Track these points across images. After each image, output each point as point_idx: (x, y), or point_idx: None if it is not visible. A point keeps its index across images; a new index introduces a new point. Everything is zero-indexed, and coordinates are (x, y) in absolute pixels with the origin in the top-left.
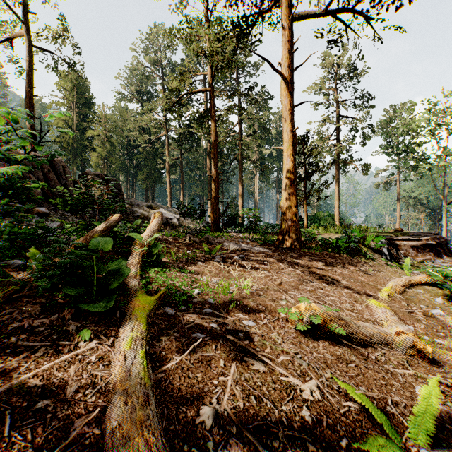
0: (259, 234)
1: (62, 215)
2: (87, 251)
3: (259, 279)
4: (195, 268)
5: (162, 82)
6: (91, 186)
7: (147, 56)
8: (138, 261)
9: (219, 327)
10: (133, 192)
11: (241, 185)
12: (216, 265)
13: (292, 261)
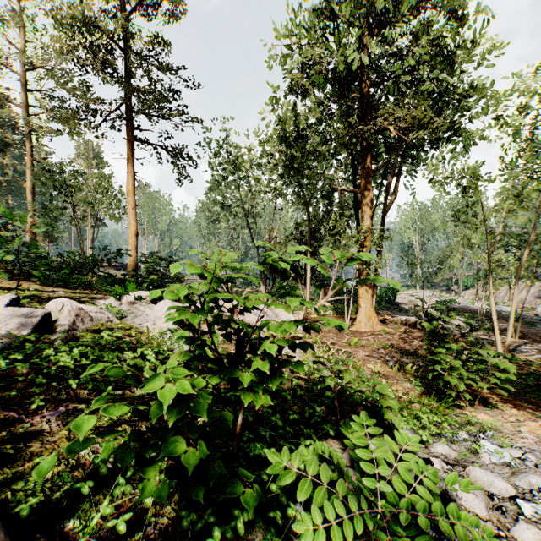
0: None
1: None
2: None
3: None
4: None
5: None
6: None
7: None
8: None
9: None
10: None
11: None
12: None
13: None
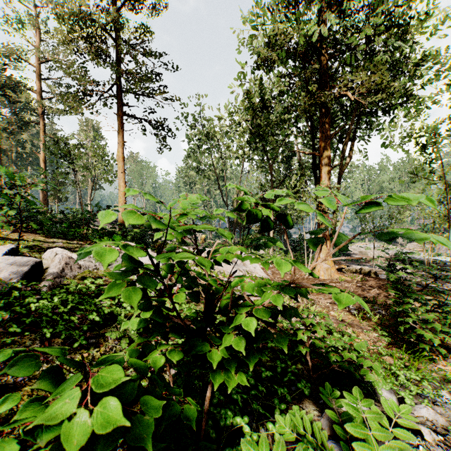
0: None
1: None
2: None
3: None
4: None
5: None
6: None
7: None
8: None
9: None
10: None
11: None
12: None
13: None
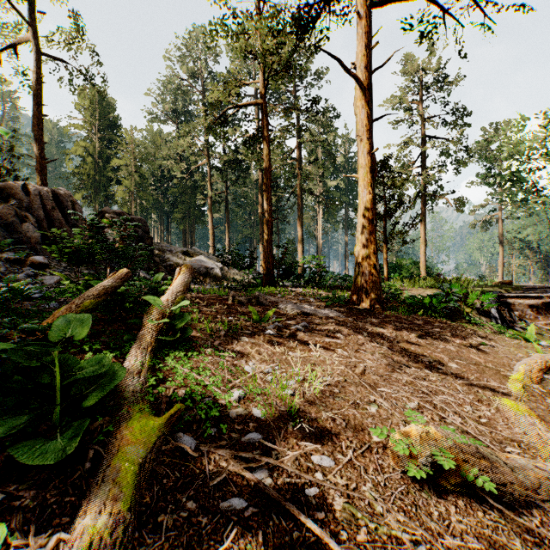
0: (325, 288)
1: (68, 265)
2: (35, 345)
3: (331, 364)
4: (237, 347)
5: (203, 99)
6: (109, 227)
7: (185, 66)
8: (149, 342)
9: (271, 477)
10: (168, 234)
11: (301, 225)
12: (268, 340)
13: (373, 331)
